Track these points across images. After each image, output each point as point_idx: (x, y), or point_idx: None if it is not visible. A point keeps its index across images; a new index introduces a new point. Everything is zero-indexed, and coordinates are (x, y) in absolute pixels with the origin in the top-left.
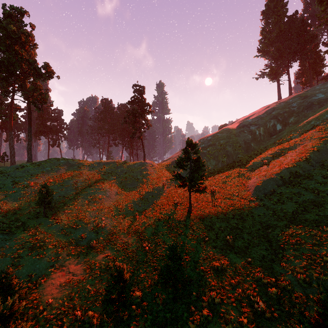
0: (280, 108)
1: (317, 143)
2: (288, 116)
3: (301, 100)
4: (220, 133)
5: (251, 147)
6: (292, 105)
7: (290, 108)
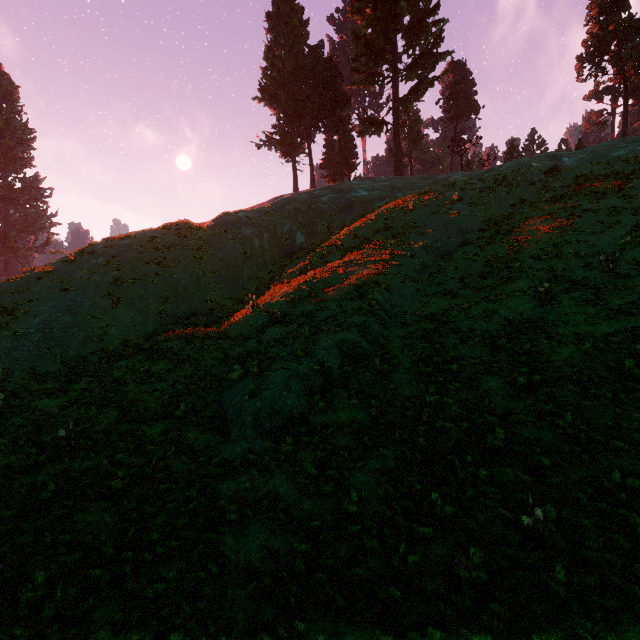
0: (301, 200)
1: (381, 272)
2: (316, 219)
3: (334, 194)
4: (162, 232)
5: (244, 278)
6: (322, 199)
7: (319, 204)
